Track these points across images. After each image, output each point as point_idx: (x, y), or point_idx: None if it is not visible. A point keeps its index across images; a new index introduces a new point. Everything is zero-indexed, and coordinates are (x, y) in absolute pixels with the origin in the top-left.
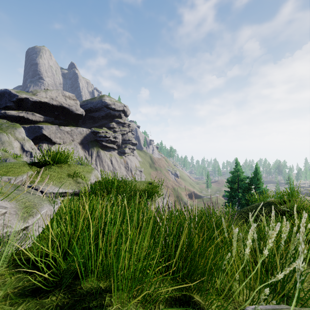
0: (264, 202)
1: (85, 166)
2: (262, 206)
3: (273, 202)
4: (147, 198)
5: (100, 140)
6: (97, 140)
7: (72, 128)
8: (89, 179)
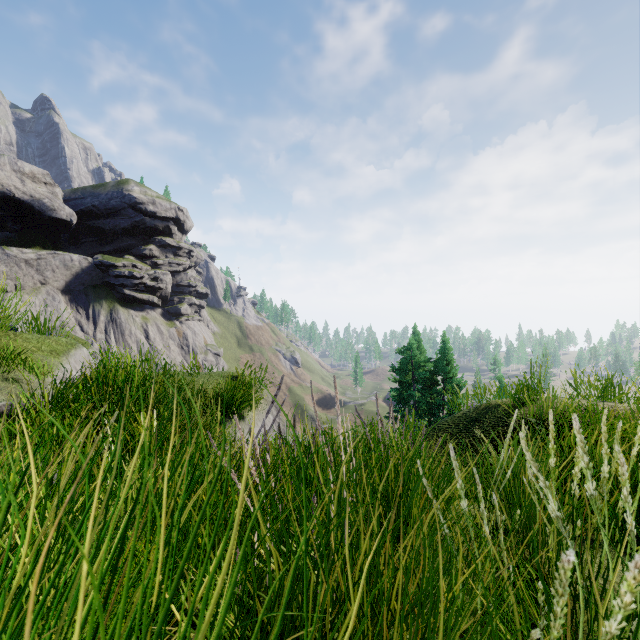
0: (481, 407)
1: (46, 337)
2: (477, 414)
3: (498, 405)
4: (226, 414)
5: (117, 283)
6: (109, 284)
7: (41, 252)
8: (55, 372)
